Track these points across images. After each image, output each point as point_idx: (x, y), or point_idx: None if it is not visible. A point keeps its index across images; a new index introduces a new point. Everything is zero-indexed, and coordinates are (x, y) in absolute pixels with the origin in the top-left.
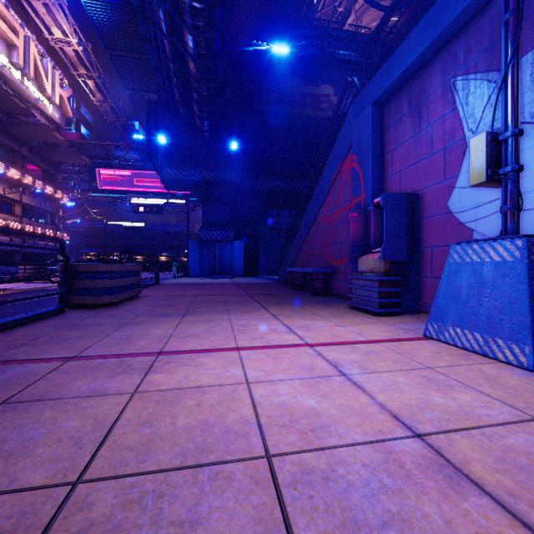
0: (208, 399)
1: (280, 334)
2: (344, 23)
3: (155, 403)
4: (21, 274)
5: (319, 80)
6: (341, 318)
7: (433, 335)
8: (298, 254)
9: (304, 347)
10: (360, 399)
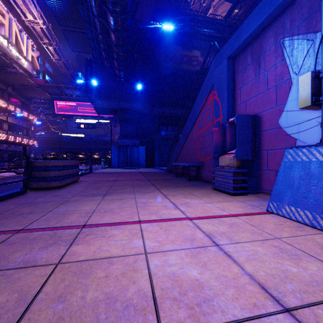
0: (114, 270)
1: (169, 209)
2: (206, 13)
3: (72, 275)
4: (6, 166)
5: (191, 47)
6: (209, 197)
7: (273, 211)
8: (179, 154)
9: (186, 220)
10: (232, 269)
